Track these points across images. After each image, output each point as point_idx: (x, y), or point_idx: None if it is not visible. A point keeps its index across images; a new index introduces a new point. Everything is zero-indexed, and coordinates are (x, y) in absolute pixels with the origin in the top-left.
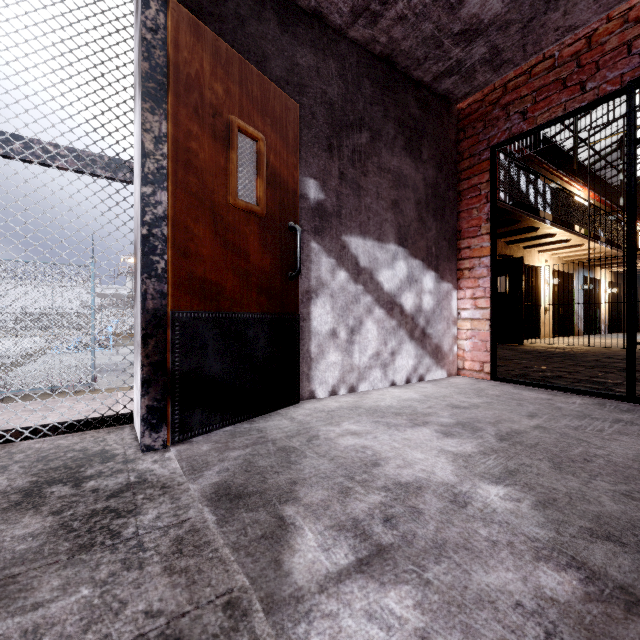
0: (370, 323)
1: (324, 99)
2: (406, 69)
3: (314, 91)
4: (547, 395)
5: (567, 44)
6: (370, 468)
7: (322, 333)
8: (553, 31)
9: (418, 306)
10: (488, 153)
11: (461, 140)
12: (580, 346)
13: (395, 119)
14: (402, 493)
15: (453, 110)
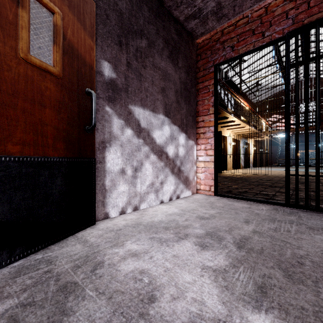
0: (148, 164)
1: (116, 8)
2: (169, 8)
3: None
4: (247, 204)
5: (255, 10)
6: (146, 306)
7: (114, 171)
8: None
9: (176, 154)
10: (213, 68)
11: (199, 60)
12: (246, 174)
13: (163, 37)
14: None
15: (195, 42)
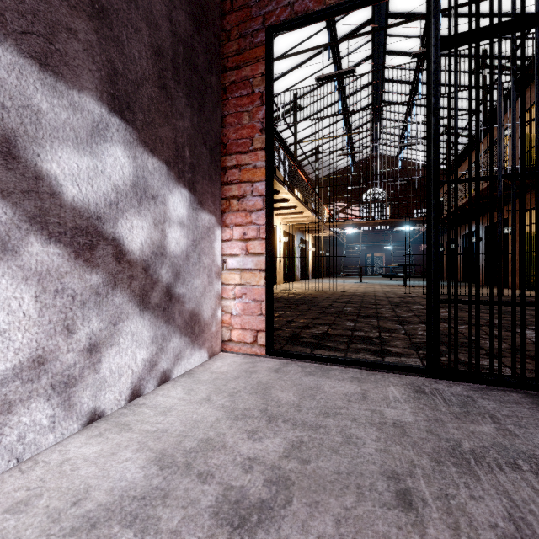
0: (5, 281)
1: None
2: None
3: None
4: (352, 383)
5: None
6: None
7: None
8: None
9: (158, 245)
10: (264, 35)
11: (227, 12)
12: (307, 291)
13: None
14: None
15: None
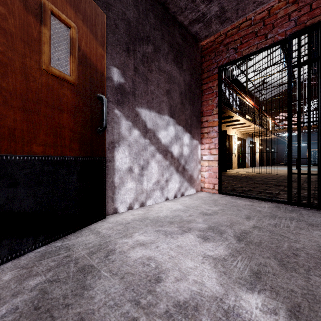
0: (153, 163)
1: (124, 17)
2: (174, 14)
3: (117, 10)
4: (249, 202)
5: (258, 13)
6: (154, 285)
7: (122, 170)
8: (252, 3)
9: (181, 153)
10: (217, 70)
11: (203, 62)
12: (251, 173)
13: (168, 42)
14: (182, 319)
15: (199, 45)
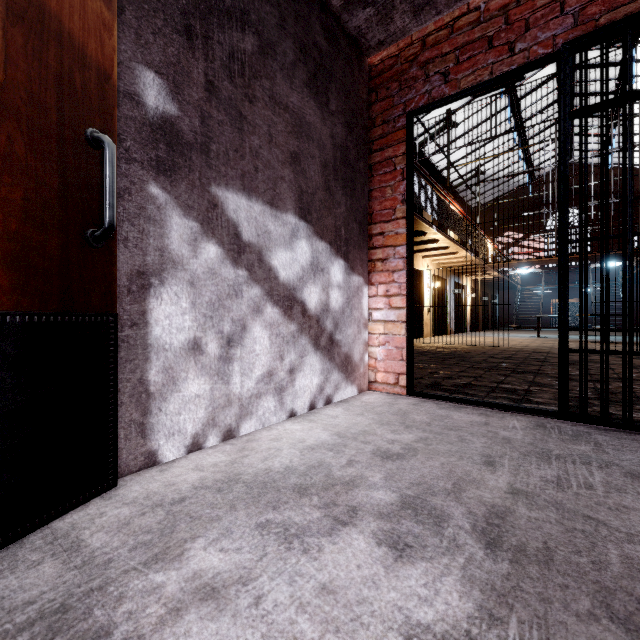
0: (258, 328)
1: None
2: None
3: None
4: (479, 416)
5: None
6: None
7: (173, 347)
8: None
9: (325, 304)
10: (404, 120)
11: (373, 102)
12: (460, 345)
13: (295, 38)
14: None
15: (364, 62)
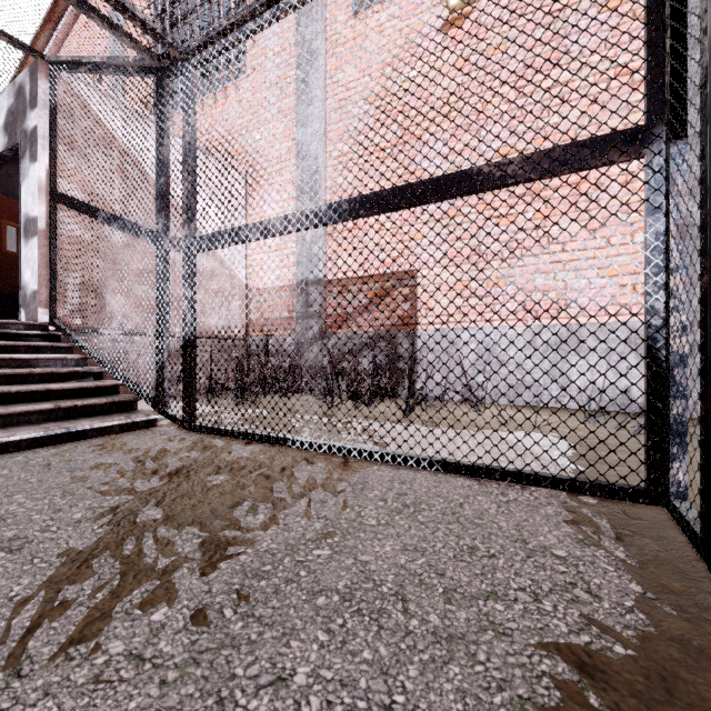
0: None
1: None
2: None
3: None
4: None
5: None
6: None
7: None
8: None
9: None
10: None
11: None
12: None
13: None
14: None
15: None
